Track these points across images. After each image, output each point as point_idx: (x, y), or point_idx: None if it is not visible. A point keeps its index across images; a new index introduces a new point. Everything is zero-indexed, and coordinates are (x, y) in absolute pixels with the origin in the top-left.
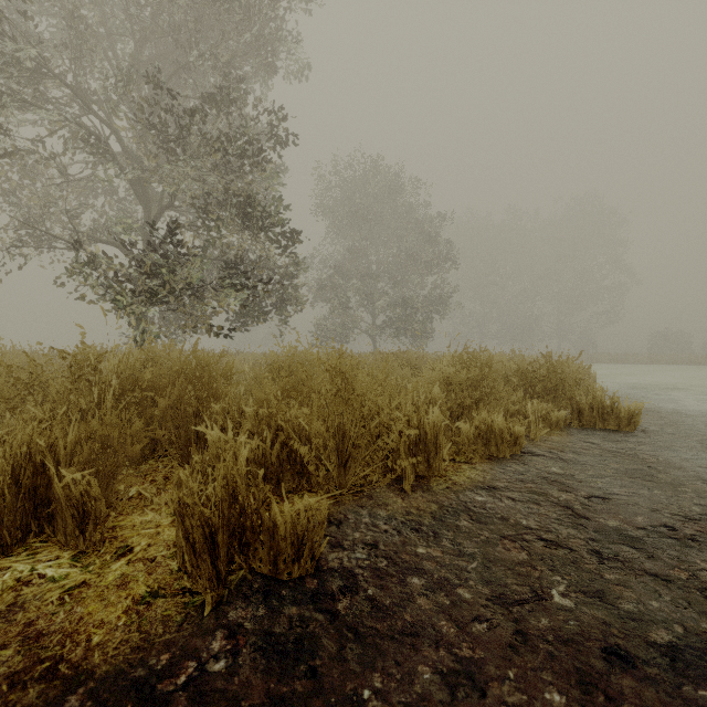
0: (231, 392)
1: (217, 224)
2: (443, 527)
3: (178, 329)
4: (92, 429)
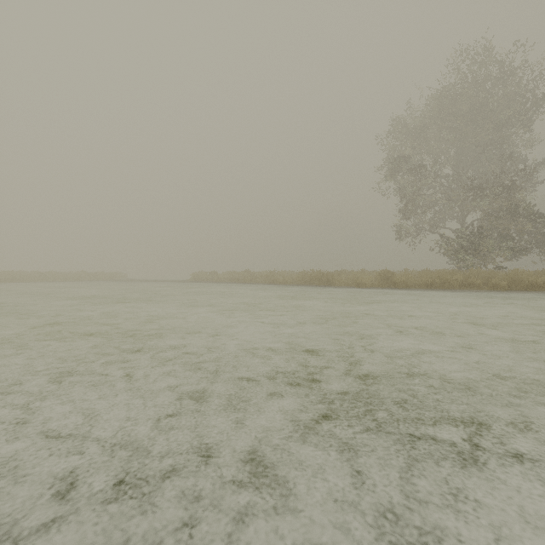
0: (497, 276)
1: (496, 220)
2: (528, 291)
3: (474, 260)
4: (477, 279)
